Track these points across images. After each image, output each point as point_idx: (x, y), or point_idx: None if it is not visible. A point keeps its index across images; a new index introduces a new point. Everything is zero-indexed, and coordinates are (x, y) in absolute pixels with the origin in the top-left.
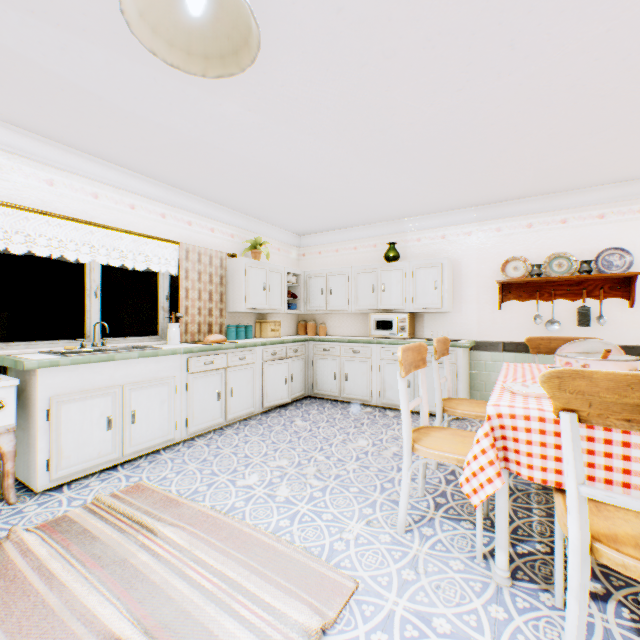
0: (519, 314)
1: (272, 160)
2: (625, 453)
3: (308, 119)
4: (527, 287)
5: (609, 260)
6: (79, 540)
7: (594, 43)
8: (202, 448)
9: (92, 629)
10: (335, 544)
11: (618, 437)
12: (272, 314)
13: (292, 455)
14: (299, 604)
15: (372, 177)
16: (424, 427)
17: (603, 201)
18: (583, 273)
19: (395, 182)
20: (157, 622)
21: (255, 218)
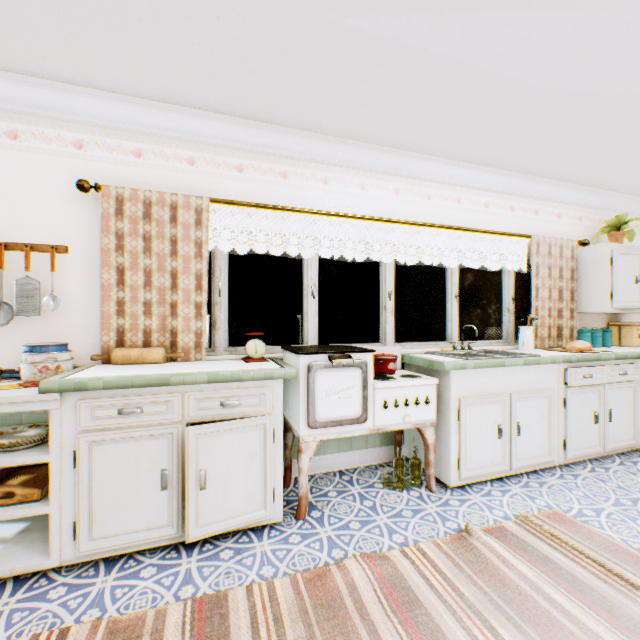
0: None
1: None
2: None
3: None
4: None
5: None
6: (552, 569)
7: None
8: (594, 482)
9: None
10: None
11: None
12: (626, 314)
13: None
14: None
15: None
16: None
17: None
18: None
19: None
20: None
21: (610, 191)
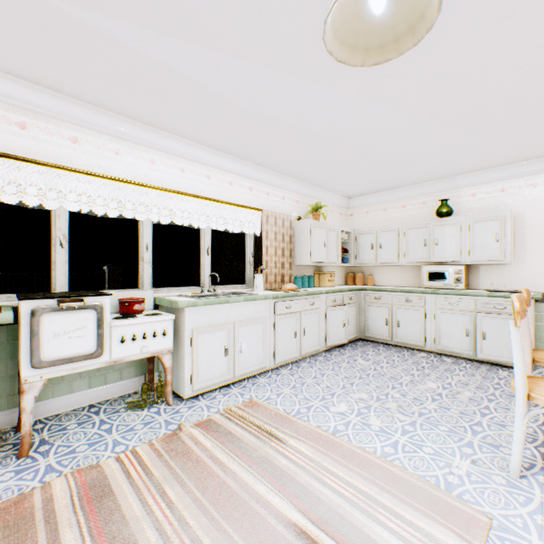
0: None
1: (348, 134)
2: None
3: (395, 93)
4: None
5: None
6: (229, 439)
7: None
8: (288, 376)
9: (270, 512)
10: (448, 477)
11: None
12: (326, 267)
13: (368, 390)
14: (441, 527)
15: (438, 139)
16: (527, 376)
17: None
18: None
19: (461, 141)
20: (317, 517)
21: (314, 186)
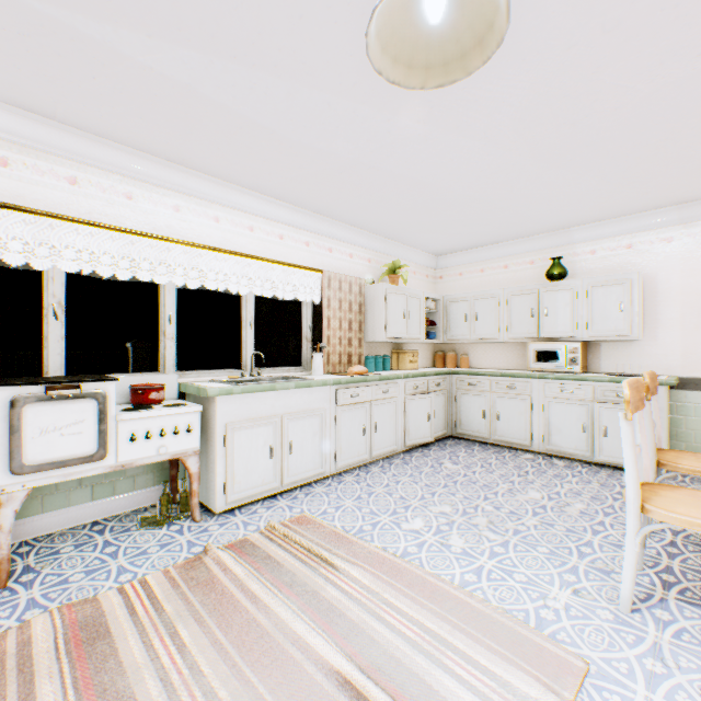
0: None
1: (428, 174)
2: None
3: (483, 122)
4: None
5: None
6: (267, 565)
7: None
8: (352, 484)
9: (308, 656)
10: (541, 611)
11: None
12: (407, 344)
13: (453, 501)
14: (523, 675)
15: (544, 181)
16: (645, 483)
17: None
18: None
19: (573, 184)
20: (368, 662)
21: (392, 240)
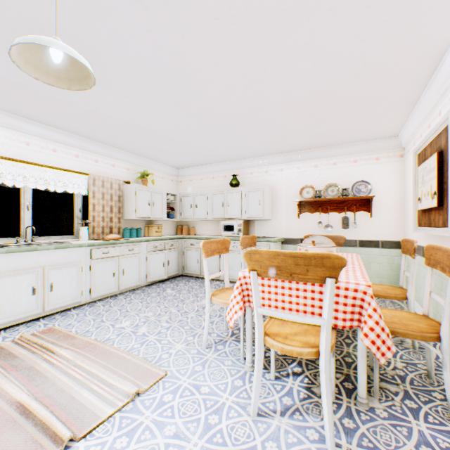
0: (310, 221)
1: (145, 123)
2: (297, 294)
3: (160, 101)
4: (314, 204)
5: (359, 188)
6: (5, 358)
7: (309, 70)
8: (99, 307)
9: (4, 398)
10: (163, 355)
11: (294, 286)
12: (158, 221)
13: (157, 310)
14: (128, 382)
15: (212, 135)
16: (225, 288)
17: (356, 152)
18: (343, 196)
19: (228, 138)
20: (44, 394)
21: (144, 157)
